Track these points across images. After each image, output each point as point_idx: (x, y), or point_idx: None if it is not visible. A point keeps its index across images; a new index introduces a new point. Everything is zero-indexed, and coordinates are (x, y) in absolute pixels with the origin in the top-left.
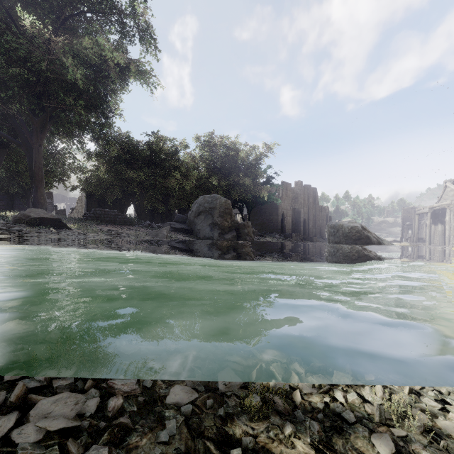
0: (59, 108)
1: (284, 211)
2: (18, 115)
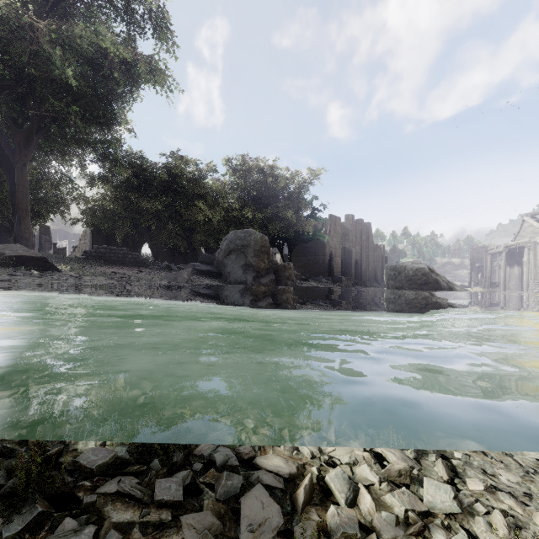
0: (48, 116)
1: (332, 251)
2: None
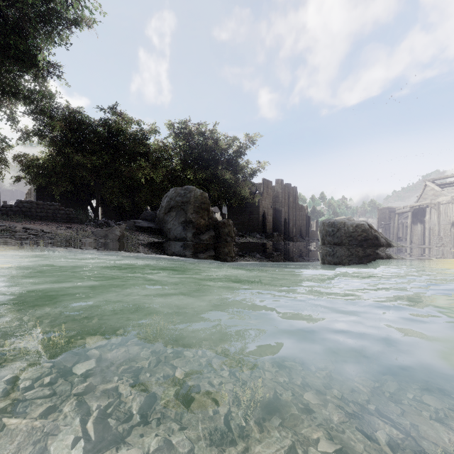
0: None
1: (265, 210)
2: None
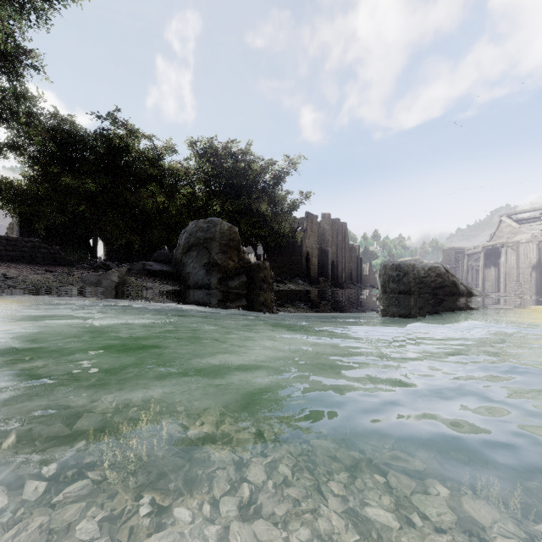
0: None
1: (308, 250)
2: None
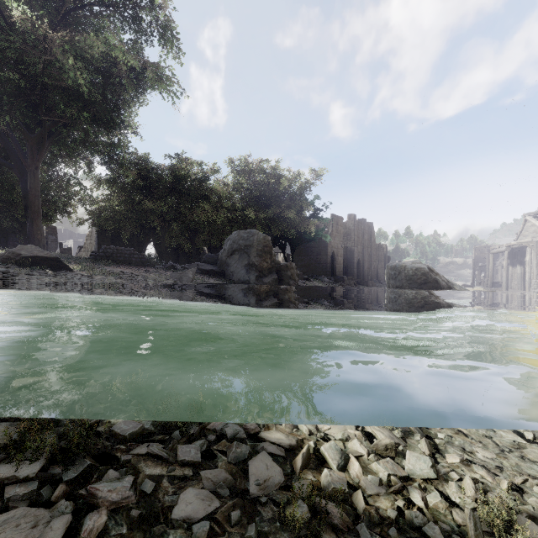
0: (59, 122)
1: (334, 250)
2: (8, 131)
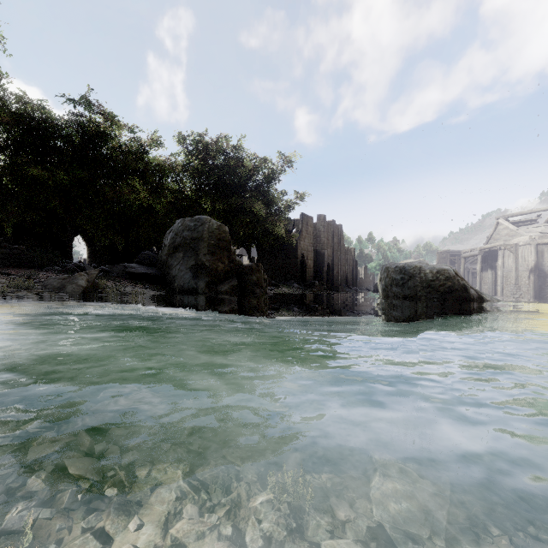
0: None
1: (304, 253)
2: None
